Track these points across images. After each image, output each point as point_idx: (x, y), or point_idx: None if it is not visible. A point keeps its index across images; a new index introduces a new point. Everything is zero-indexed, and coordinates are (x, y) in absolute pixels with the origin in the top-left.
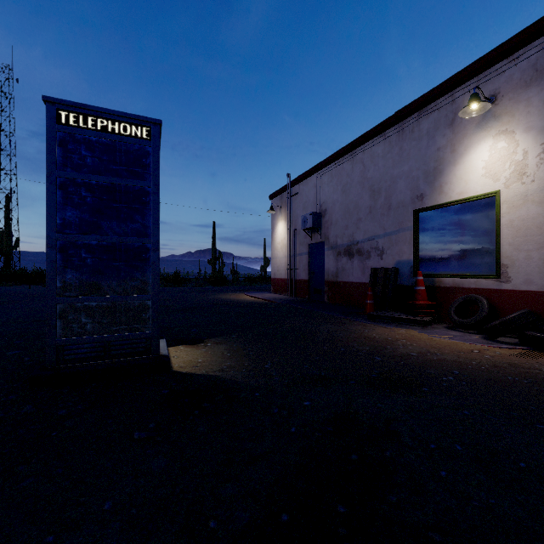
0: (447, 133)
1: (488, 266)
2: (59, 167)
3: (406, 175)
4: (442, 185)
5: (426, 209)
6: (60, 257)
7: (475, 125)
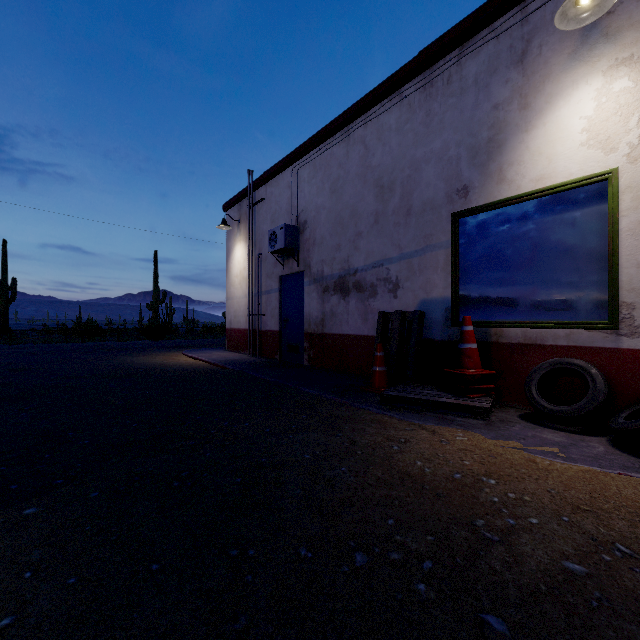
0: (513, 77)
1: (591, 306)
2: None
3: (438, 156)
4: (503, 168)
5: (473, 211)
6: None
7: (567, 55)
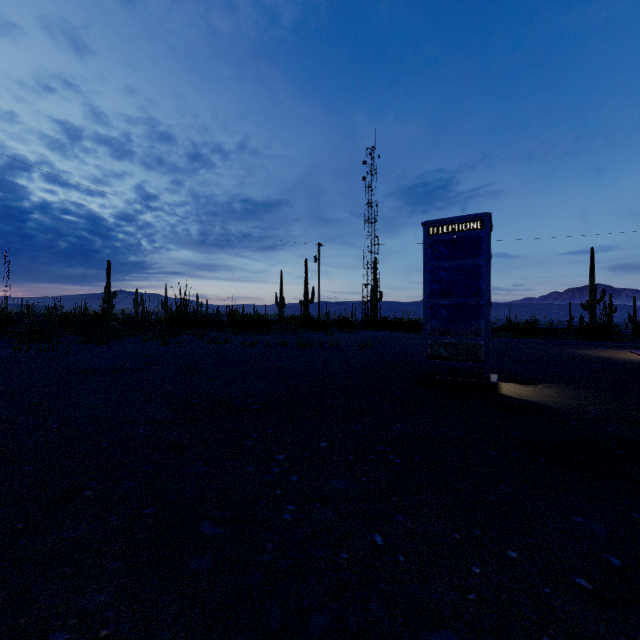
0: None
1: None
2: (428, 261)
3: None
4: None
5: None
6: (429, 312)
7: None
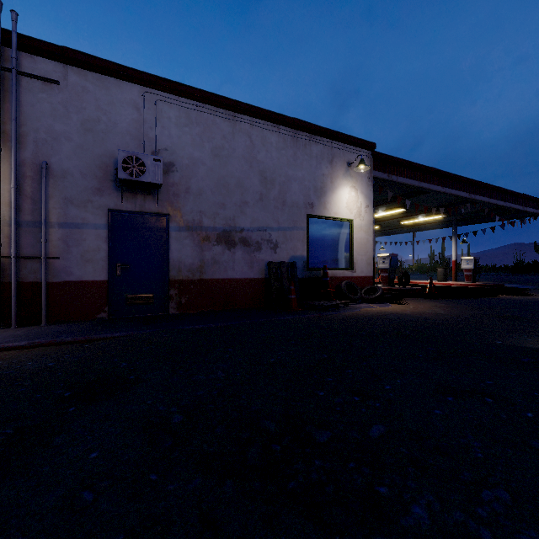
0: (329, 167)
1: (346, 263)
2: None
3: (300, 181)
4: (326, 203)
5: (315, 216)
6: None
7: (343, 173)
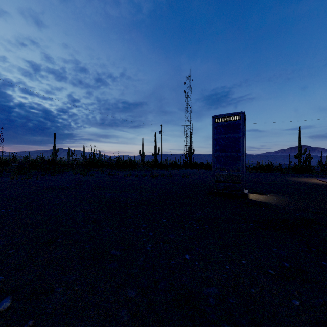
0: None
1: None
2: (215, 134)
3: None
4: None
5: None
6: (215, 159)
7: None
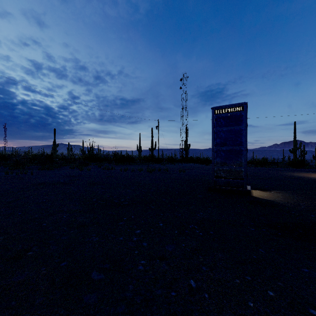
0: None
1: None
2: (215, 127)
3: None
4: None
5: None
6: (215, 154)
7: None
